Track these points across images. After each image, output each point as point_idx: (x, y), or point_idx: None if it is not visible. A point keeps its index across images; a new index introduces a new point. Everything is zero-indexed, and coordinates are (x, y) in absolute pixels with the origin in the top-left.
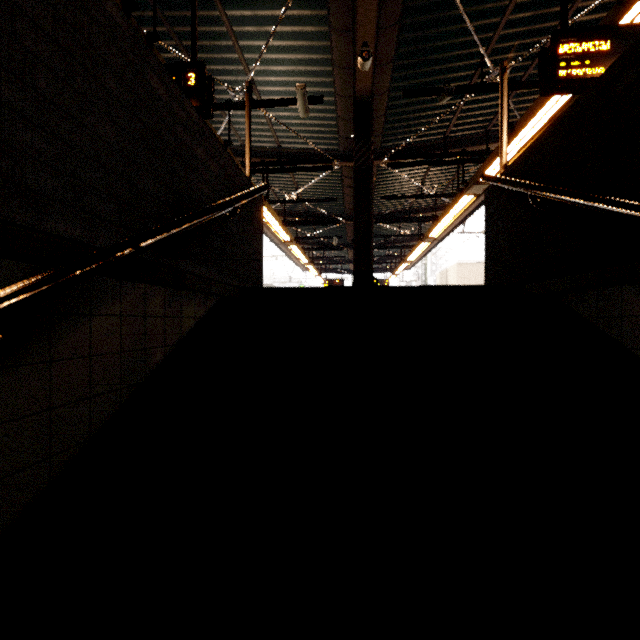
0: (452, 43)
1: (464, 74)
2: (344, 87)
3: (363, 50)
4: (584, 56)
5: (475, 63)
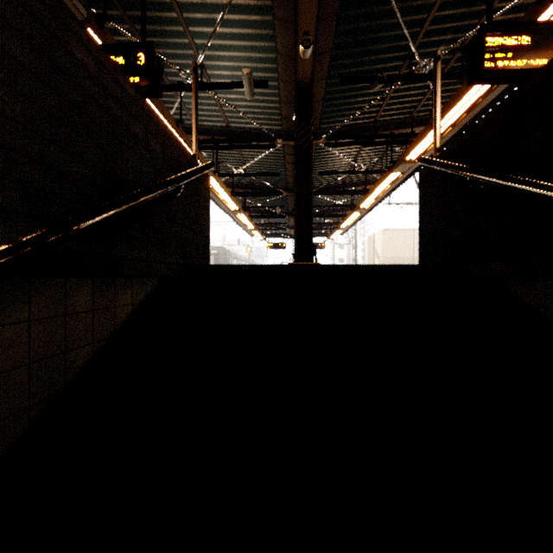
0: (384, 36)
1: (394, 65)
2: (286, 73)
3: (304, 38)
4: (508, 49)
5: (403, 55)
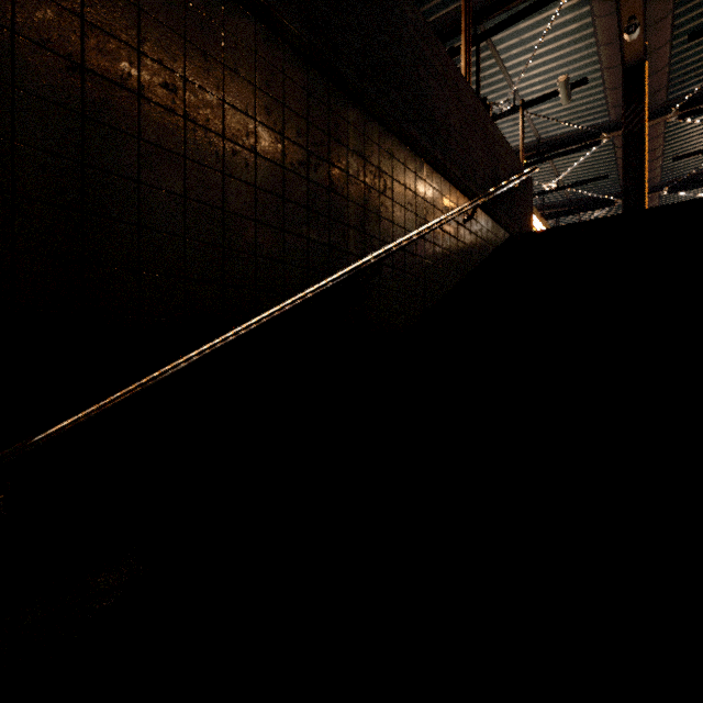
0: None
1: None
2: (611, 59)
3: (628, 25)
4: None
5: None
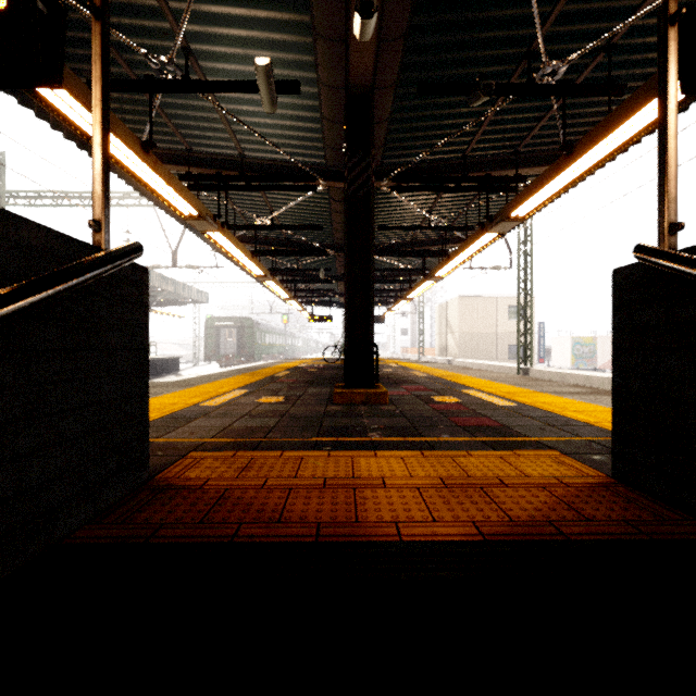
0: (492, 16)
1: (501, 69)
2: (332, 71)
3: None
4: None
5: (518, 53)
